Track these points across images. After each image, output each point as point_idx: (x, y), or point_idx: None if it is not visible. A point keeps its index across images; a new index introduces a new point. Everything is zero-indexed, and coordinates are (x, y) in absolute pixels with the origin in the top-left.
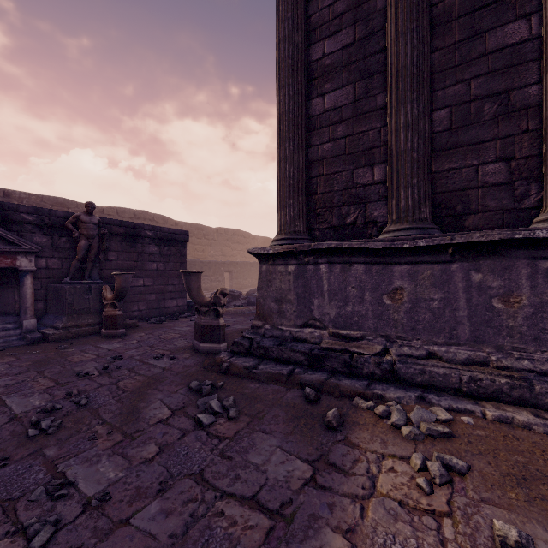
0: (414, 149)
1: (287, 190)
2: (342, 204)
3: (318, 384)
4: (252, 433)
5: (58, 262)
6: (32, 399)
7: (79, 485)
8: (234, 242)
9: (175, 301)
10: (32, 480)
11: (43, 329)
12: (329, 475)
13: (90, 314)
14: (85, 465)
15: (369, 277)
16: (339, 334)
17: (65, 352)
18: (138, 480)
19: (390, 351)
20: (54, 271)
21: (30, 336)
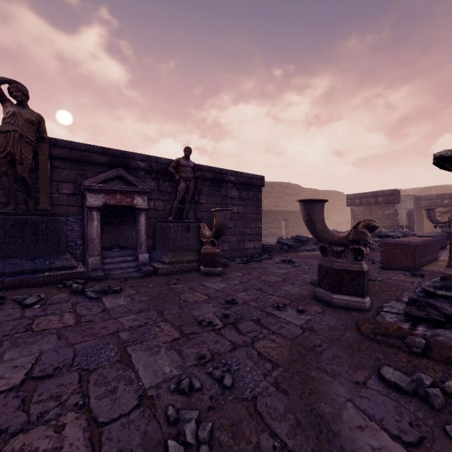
0: None
1: None
2: None
3: None
4: None
5: (162, 204)
6: (159, 359)
7: None
8: (285, 194)
9: (252, 243)
10: None
11: (153, 263)
12: None
13: (189, 251)
14: None
15: None
16: None
17: (175, 288)
18: None
19: None
20: (159, 212)
21: (144, 268)
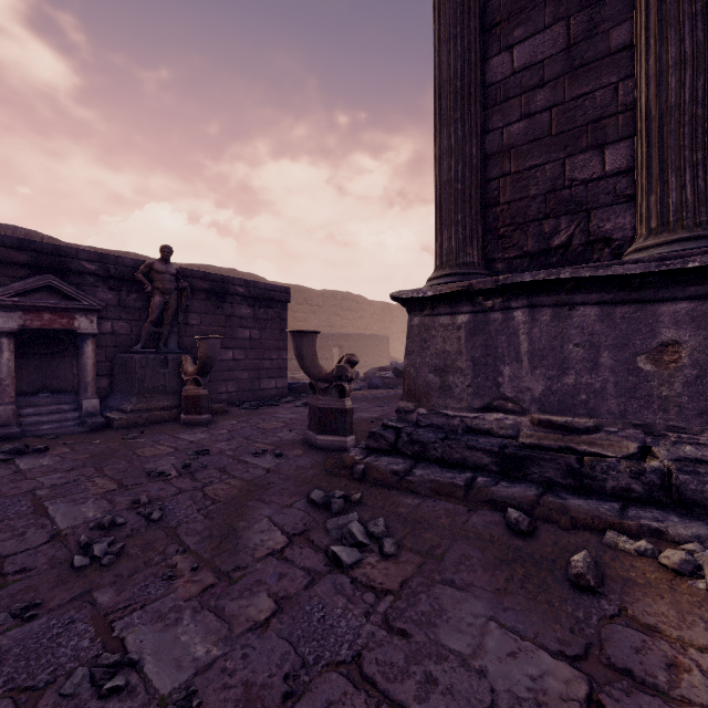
0: (697, 100)
1: (452, 200)
2: (545, 216)
3: (525, 504)
4: (431, 586)
5: (127, 326)
6: (84, 507)
7: (145, 669)
8: (344, 309)
9: (273, 382)
10: (71, 651)
11: (107, 412)
12: (628, 698)
13: (166, 394)
14: (156, 626)
15: (608, 327)
16: (551, 422)
17: (133, 443)
18: (245, 667)
19: (653, 452)
20: (121, 338)
21: (90, 420)
